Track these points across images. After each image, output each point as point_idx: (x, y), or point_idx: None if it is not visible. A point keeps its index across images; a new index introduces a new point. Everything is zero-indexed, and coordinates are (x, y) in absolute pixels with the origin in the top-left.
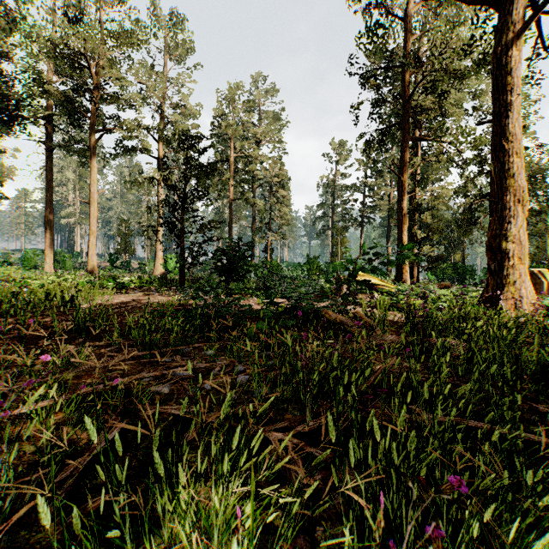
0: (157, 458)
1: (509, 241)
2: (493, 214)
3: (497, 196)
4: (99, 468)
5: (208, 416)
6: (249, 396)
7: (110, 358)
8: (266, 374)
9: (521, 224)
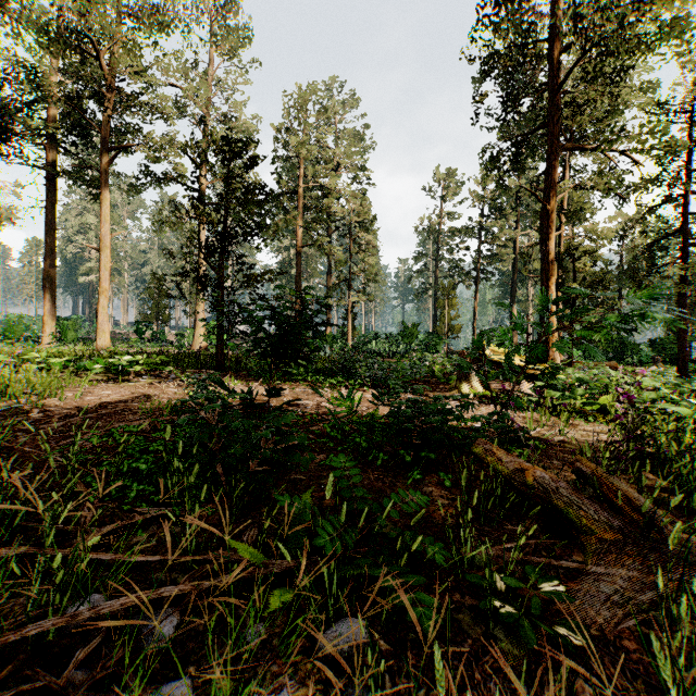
0: None
1: None
2: None
3: None
4: None
5: None
6: None
7: None
8: None
9: None
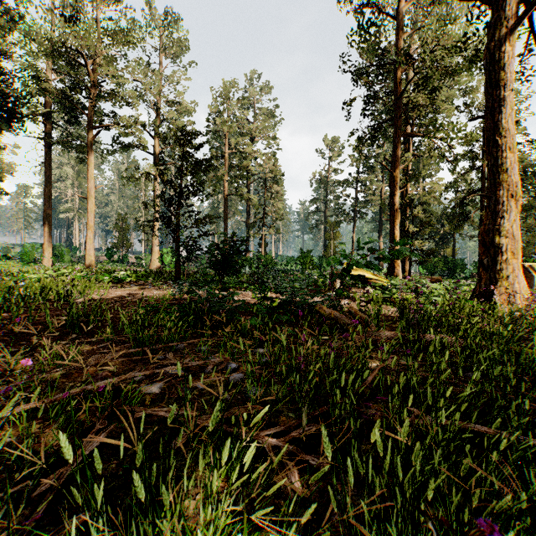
0: (138, 481)
1: (503, 236)
2: (486, 209)
3: (490, 191)
4: (74, 491)
5: (199, 419)
6: (242, 396)
7: (101, 356)
8: (260, 372)
9: (515, 219)
